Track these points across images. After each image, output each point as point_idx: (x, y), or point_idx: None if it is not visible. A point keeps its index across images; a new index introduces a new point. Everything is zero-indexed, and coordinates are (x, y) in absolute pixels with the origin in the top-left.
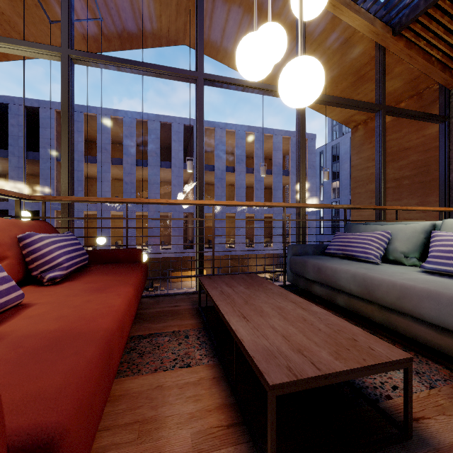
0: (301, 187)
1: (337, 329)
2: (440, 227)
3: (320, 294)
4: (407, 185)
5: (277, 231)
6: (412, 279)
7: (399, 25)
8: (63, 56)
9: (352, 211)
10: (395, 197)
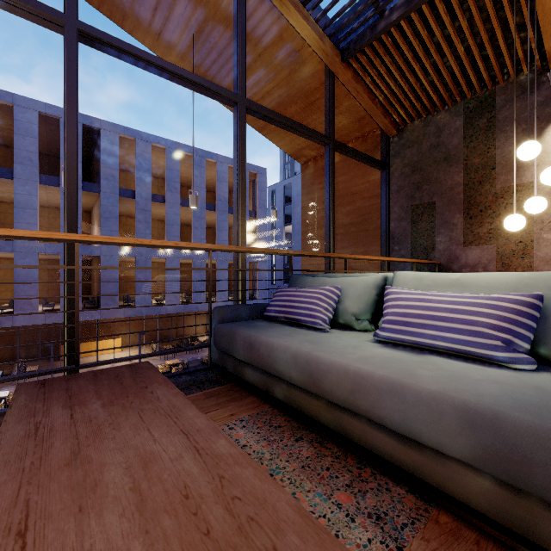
0: (241, 225)
1: (248, 516)
2: (392, 281)
3: (254, 381)
4: (354, 233)
5: (221, 281)
6: (367, 358)
7: (347, 51)
8: None
9: (303, 259)
10: (343, 244)
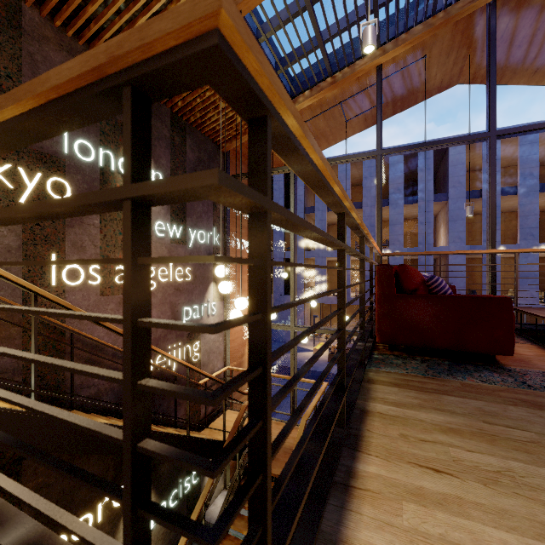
0: None
1: None
2: None
3: None
4: None
5: None
6: None
7: None
8: (377, 157)
9: None
10: None
